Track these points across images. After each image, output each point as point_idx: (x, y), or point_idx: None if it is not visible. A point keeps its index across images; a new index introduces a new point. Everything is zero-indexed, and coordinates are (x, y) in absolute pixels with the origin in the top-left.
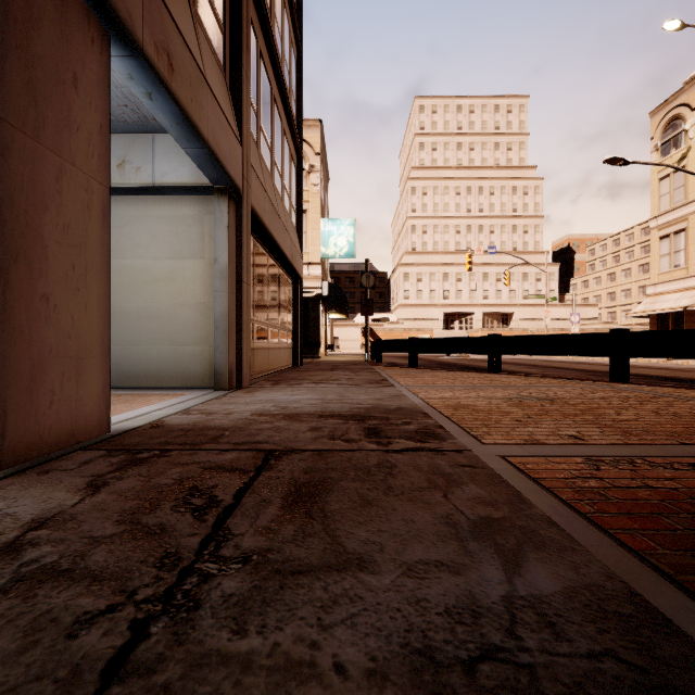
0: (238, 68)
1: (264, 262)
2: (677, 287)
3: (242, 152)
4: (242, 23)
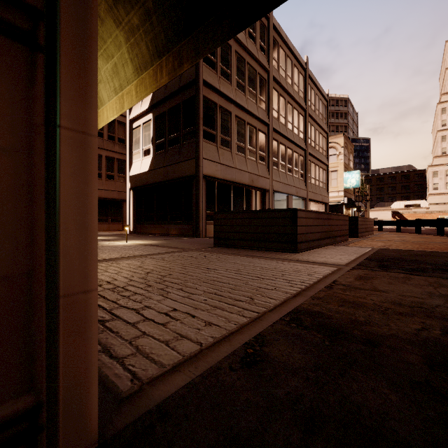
0: (306, 177)
1: (313, 205)
2: None
3: (306, 191)
4: (306, 169)
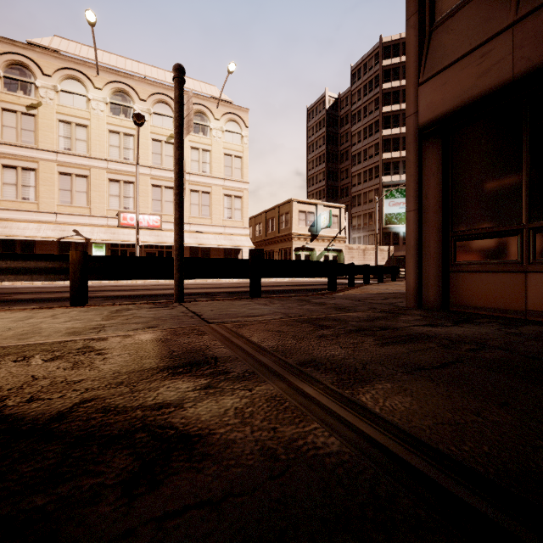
0: None
1: None
2: (29, 217)
3: None
4: None
